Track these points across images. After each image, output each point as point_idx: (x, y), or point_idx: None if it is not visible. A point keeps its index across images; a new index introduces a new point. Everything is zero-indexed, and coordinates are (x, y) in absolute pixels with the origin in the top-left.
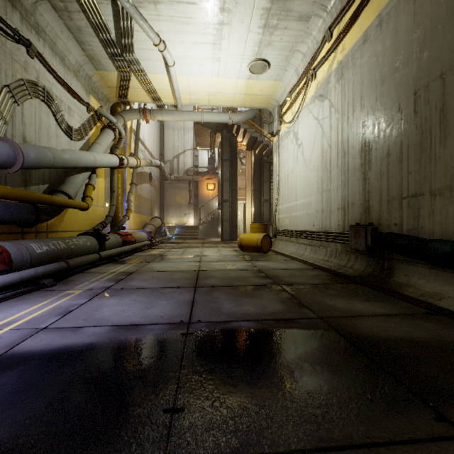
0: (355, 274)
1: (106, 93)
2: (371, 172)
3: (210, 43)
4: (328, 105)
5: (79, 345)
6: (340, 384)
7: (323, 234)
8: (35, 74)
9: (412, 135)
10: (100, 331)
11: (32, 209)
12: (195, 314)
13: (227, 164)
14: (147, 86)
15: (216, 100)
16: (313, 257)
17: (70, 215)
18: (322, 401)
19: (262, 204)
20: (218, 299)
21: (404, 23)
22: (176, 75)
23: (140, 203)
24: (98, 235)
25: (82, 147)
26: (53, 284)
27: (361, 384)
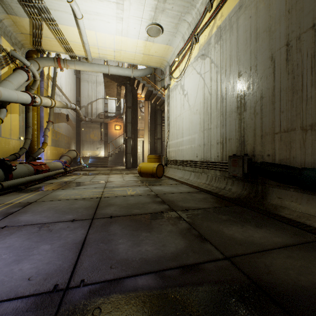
0: (234, 196)
1: (20, 39)
2: (246, 112)
3: (114, 2)
4: (209, 61)
5: None
6: None
7: (204, 163)
8: None
9: (284, 80)
10: None
11: None
12: (80, 268)
13: (130, 110)
14: (59, 37)
15: (120, 56)
16: (196, 181)
17: None
18: None
19: (156, 141)
20: (114, 235)
21: None
22: (85, 29)
23: (57, 138)
24: (4, 165)
25: None
26: None
27: None
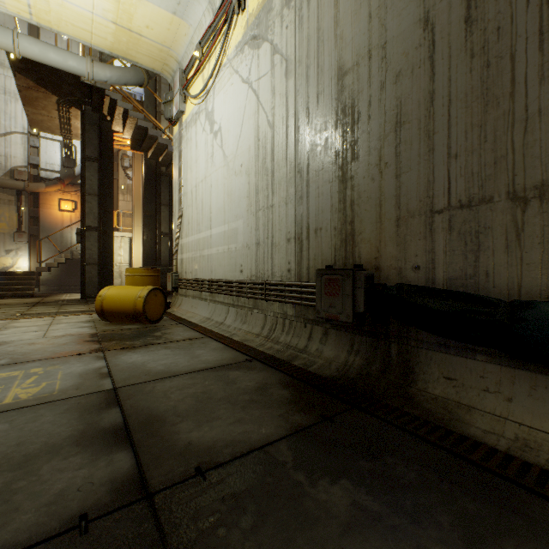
0: (333, 372)
1: None
2: (358, 163)
3: None
4: (269, 51)
5: None
6: None
7: (259, 287)
8: None
9: (461, 74)
10: None
11: None
12: None
13: (93, 167)
14: None
15: (48, 12)
16: (241, 328)
17: None
18: None
19: (158, 239)
20: None
21: None
22: None
23: None
24: None
25: None
26: None
27: None
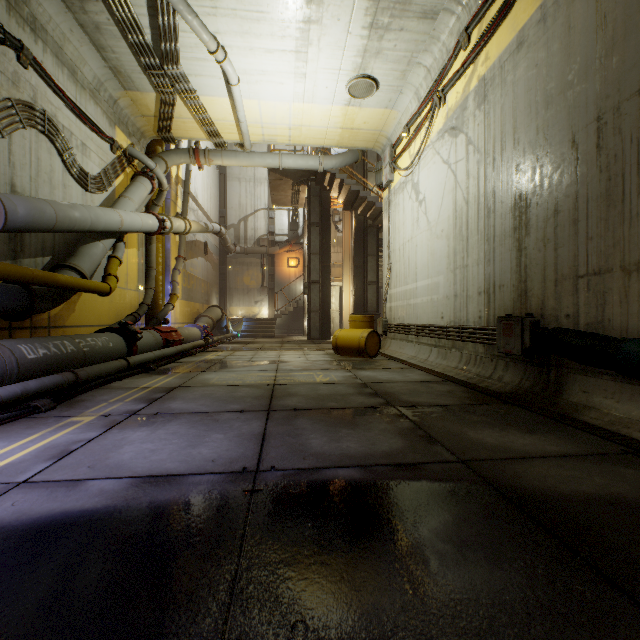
0: (506, 390)
1: (139, 125)
2: (529, 238)
3: (291, 51)
4: (464, 141)
5: (73, 512)
6: (510, 585)
7: (456, 330)
8: (29, 92)
9: (594, 183)
10: (112, 487)
11: (23, 293)
12: (266, 456)
13: (316, 231)
14: (200, 115)
15: (300, 136)
16: (441, 363)
17: (85, 302)
18: (483, 623)
19: (366, 287)
20: (303, 430)
21: (581, 14)
22: (241, 99)
23: (190, 286)
24: (127, 331)
25: (104, 203)
26: (51, 407)
27: (544, 585)
